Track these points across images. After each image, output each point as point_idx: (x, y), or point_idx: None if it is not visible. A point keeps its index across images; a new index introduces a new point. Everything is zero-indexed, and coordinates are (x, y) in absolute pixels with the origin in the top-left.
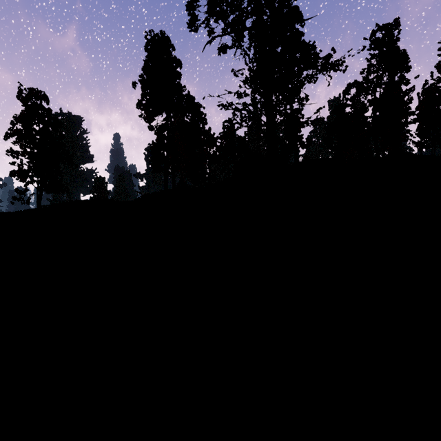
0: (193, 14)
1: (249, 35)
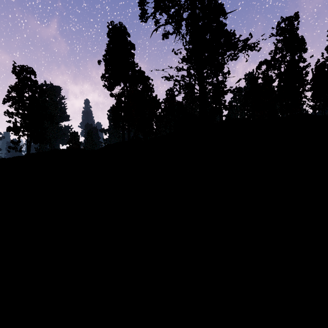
0: (144, 8)
1: (185, 24)
